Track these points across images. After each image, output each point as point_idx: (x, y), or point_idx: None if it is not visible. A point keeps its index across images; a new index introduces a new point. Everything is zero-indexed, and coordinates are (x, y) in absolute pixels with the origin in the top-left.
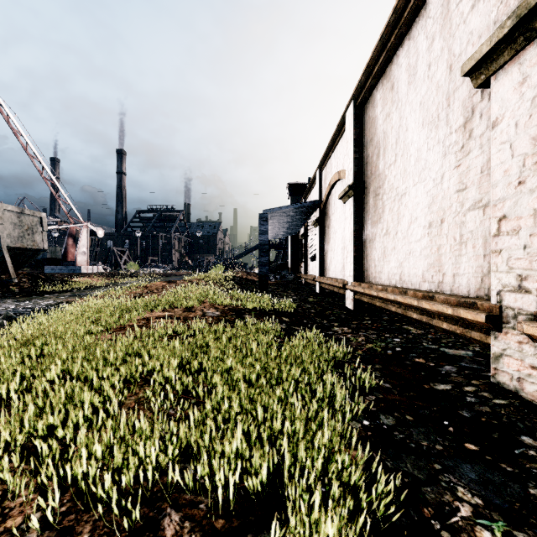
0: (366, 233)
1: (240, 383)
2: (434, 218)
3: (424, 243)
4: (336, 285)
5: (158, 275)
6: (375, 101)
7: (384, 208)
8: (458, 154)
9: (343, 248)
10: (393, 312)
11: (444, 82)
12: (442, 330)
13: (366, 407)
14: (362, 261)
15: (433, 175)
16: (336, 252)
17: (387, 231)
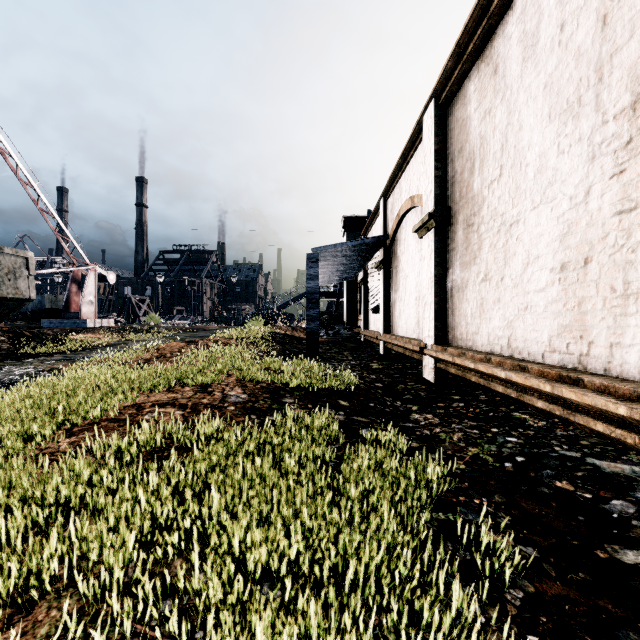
0: (452, 279)
1: (255, 618)
2: (571, 256)
3: (552, 294)
4: (410, 348)
5: (182, 330)
6: (467, 96)
7: (482, 243)
8: (620, 154)
9: (418, 298)
10: (497, 392)
11: (591, 45)
12: (591, 431)
13: (516, 633)
14: (446, 316)
15: (569, 191)
16: (407, 304)
17: (486, 275)
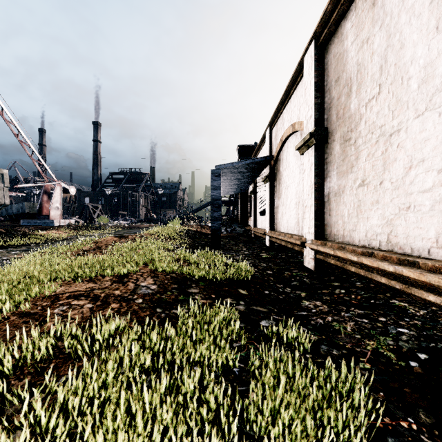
0: (329, 186)
1: None
2: None
3: (440, 194)
4: (292, 242)
5: (122, 228)
6: (344, 33)
7: (359, 154)
8: None
9: (297, 203)
10: (378, 282)
11: None
12: None
13: None
14: (323, 217)
15: None
16: (288, 207)
17: (363, 181)
